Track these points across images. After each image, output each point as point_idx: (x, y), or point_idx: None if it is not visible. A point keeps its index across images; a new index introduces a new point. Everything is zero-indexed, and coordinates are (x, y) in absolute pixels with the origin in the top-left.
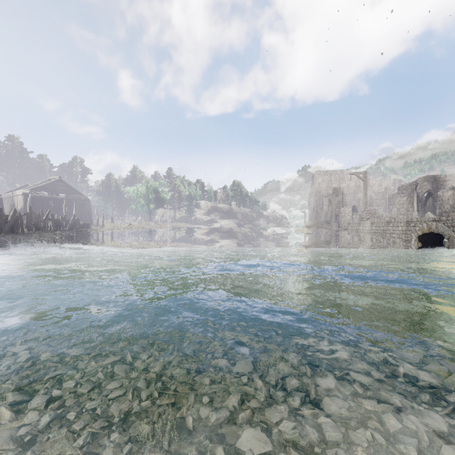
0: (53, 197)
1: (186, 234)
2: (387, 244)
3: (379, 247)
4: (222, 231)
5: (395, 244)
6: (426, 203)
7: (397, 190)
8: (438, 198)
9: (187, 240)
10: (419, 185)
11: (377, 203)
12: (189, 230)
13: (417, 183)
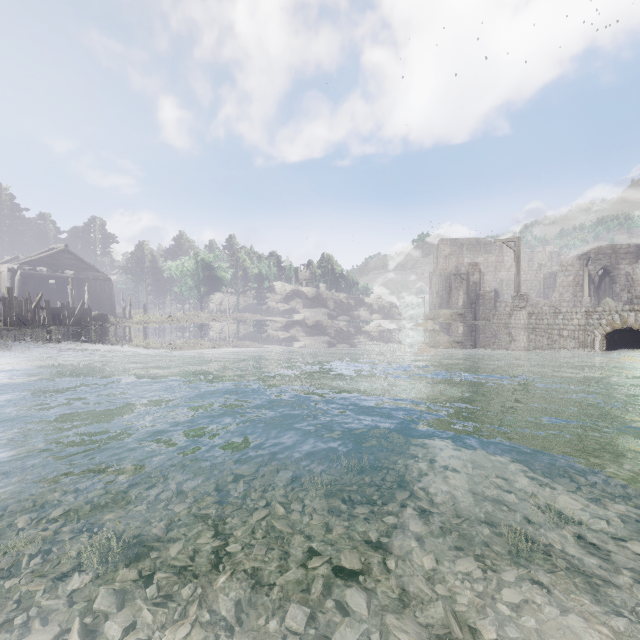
0: (55, 275)
1: (253, 330)
2: (555, 345)
3: (546, 351)
4: (307, 325)
5: (568, 346)
6: (601, 285)
7: (555, 267)
8: (626, 277)
9: (254, 339)
10: (591, 258)
11: (528, 286)
12: (258, 324)
13: (589, 255)
